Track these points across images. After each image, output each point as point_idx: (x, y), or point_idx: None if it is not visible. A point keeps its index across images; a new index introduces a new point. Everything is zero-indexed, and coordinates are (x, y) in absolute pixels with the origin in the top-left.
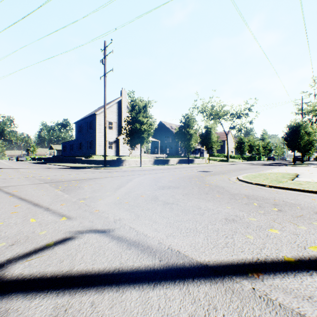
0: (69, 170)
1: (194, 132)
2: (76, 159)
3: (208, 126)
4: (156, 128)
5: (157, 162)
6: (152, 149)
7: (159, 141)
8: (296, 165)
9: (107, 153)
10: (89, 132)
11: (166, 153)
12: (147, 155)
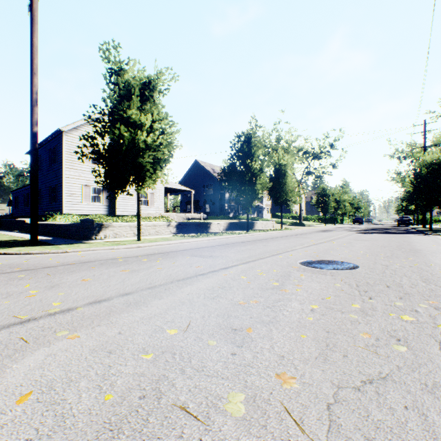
0: None
1: (259, 168)
2: (16, 221)
3: (280, 162)
4: (189, 172)
5: (185, 228)
6: (183, 206)
7: (192, 191)
8: None
9: (88, 210)
10: (53, 167)
11: (205, 212)
12: (171, 215)
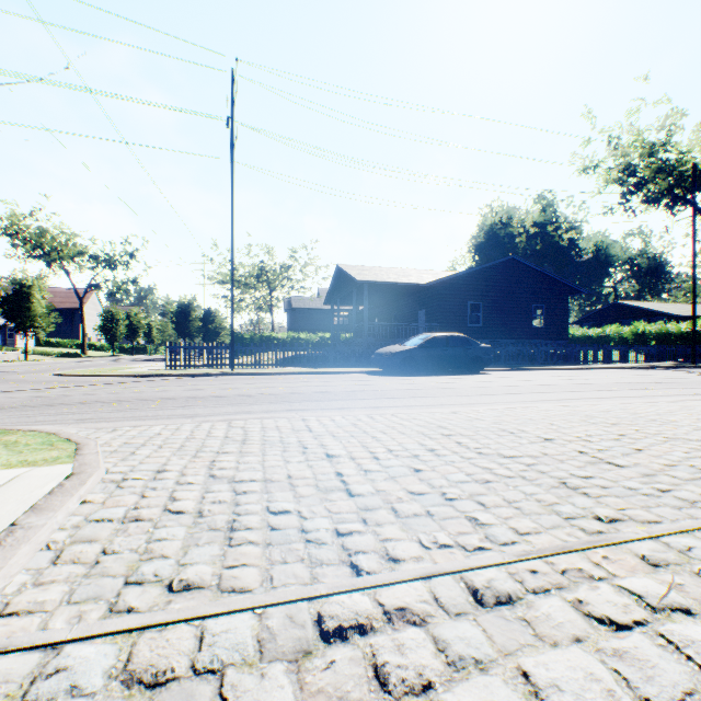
0: None
1: None
2: None
3: (25, 282)
4: None
5: None
6: None
7: None
8: None
9: None
10: None
11: None
12: None
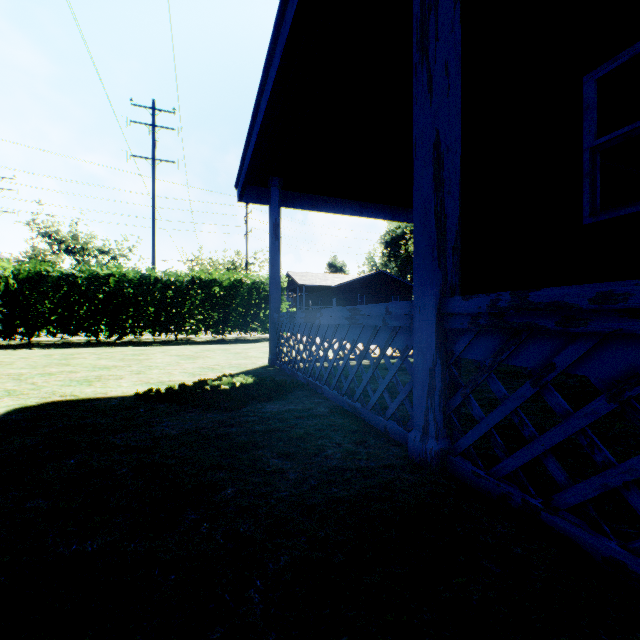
0: None
1: None
2: None
3: None
4: None
5: None
6: None
7: None
8: None
9: None
10: None
11: None
12: None
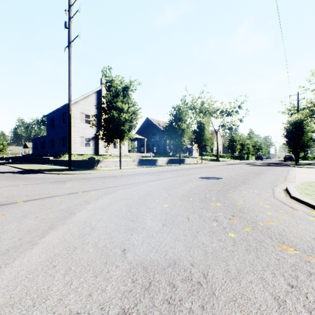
0: (2, 177)
1: (186, 126)
2: (43, 158)
3: (201, 121)
4: (143, 125)
5: (143, 162)
6: (138, 148)
7: (145, 139)
8: (305, 166)
9: (83, 151)
10: (62, 126)
11: (153, 152)
12: (132, 154)
